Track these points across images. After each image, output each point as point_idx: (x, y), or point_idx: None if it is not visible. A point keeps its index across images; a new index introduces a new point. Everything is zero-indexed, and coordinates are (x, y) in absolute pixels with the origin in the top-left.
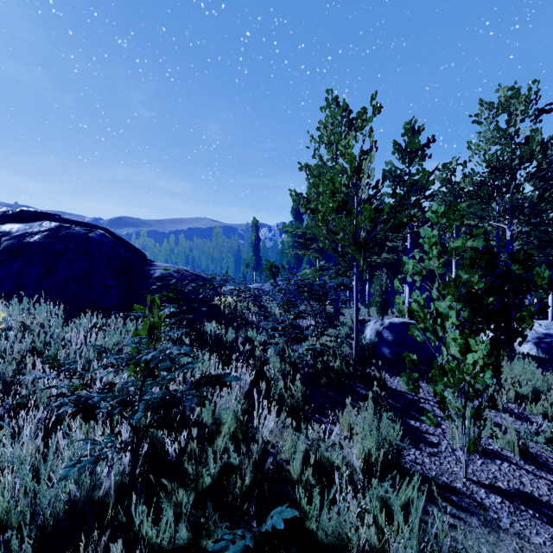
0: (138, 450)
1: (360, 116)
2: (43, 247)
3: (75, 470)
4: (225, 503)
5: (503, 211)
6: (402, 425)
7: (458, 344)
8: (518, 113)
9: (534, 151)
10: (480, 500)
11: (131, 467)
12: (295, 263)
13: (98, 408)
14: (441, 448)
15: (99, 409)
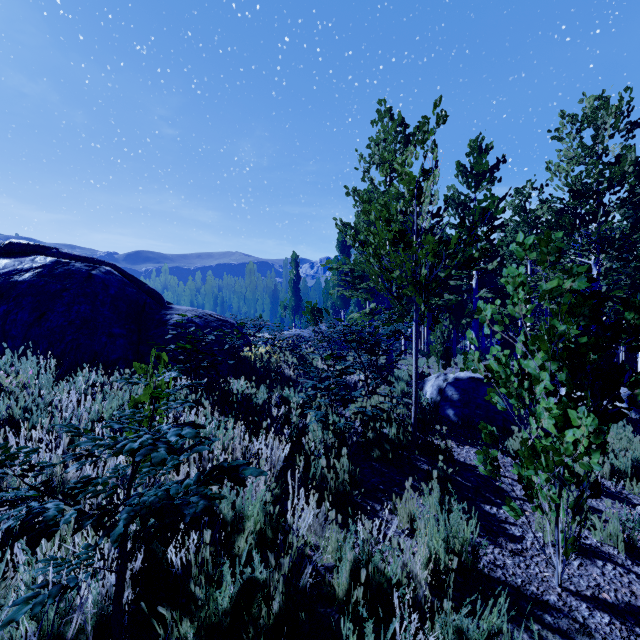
0: (124, 570)
1: (421, 127)
2: (35, 287)
3: (26, 610)
4: (245, 635)
5: (589, 244)
6: (475, 512)
7: (553, 416)
8: (607, 127)
9: (626, 172)
10: (583, 620)
11: (115, 593)
12: (342, 305)
13: (54, 525)
14: (527, 544)
15: (56, 527)
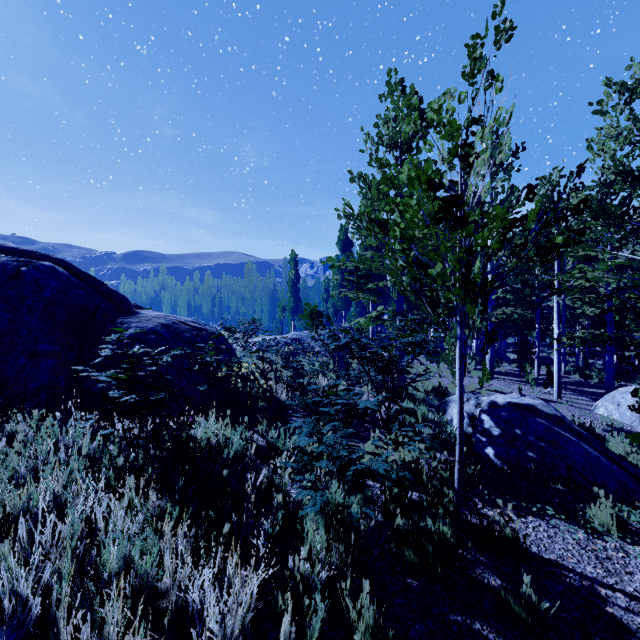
0: None
1: (470, 51)
2: None
3: None
4: None
5: None
6: None
7: None
8: None
9: None
10: None
11: None
12: (343, 306)
13: None
14: None
15: None
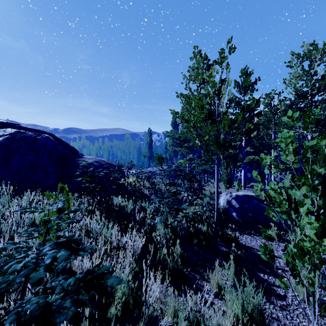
0: None
1: (220, 54)
2: (4, 145)
3: None
4: None
5: None
6: (255, 278)
7: (315, 228)
8: (317, 60)
9: None
10: None
11: None
12: (174, 155)
13: None
14: (289, 301)
15: None
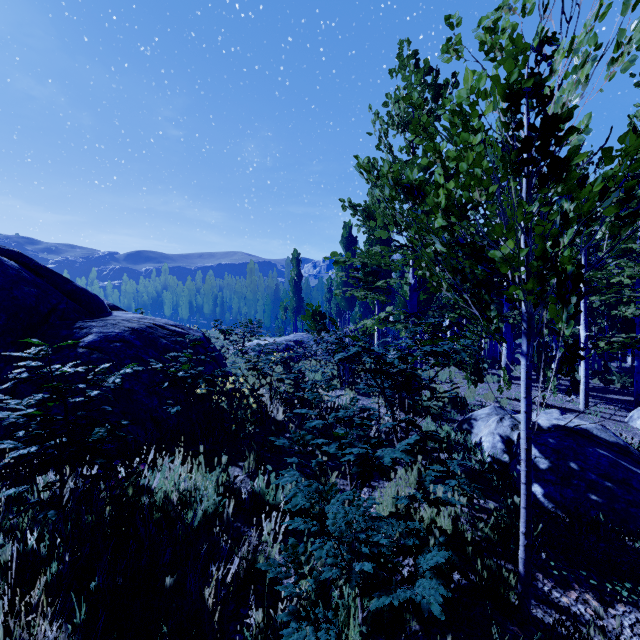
0: None
1: None
2: None
3: None
4: None
5: None
6: None
7: None
8: None
9: None
10: None
11: None
12: (346, 307)
13: None
14: None
15: None
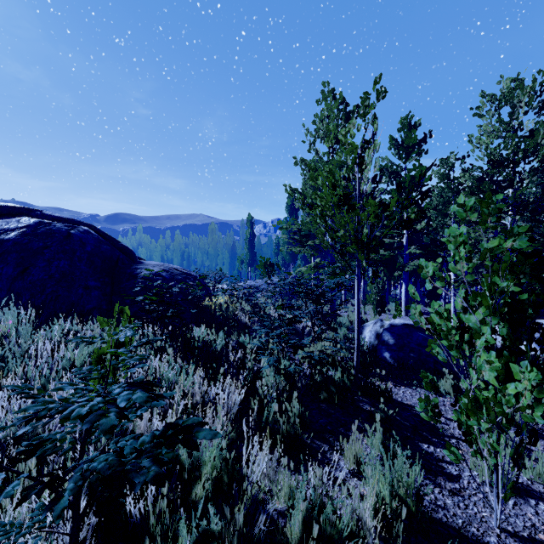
0: (77, 532)
1: (362, 101)
2: (19, 245)
3: None
4: None
5: (507, 207)
6: (414, 451)
7: (495, 369)
8: (523, 105)
9: (539, 144)
10: None
11: None
12: (290, 260)
13: None
14: (464, 483)
15: None
